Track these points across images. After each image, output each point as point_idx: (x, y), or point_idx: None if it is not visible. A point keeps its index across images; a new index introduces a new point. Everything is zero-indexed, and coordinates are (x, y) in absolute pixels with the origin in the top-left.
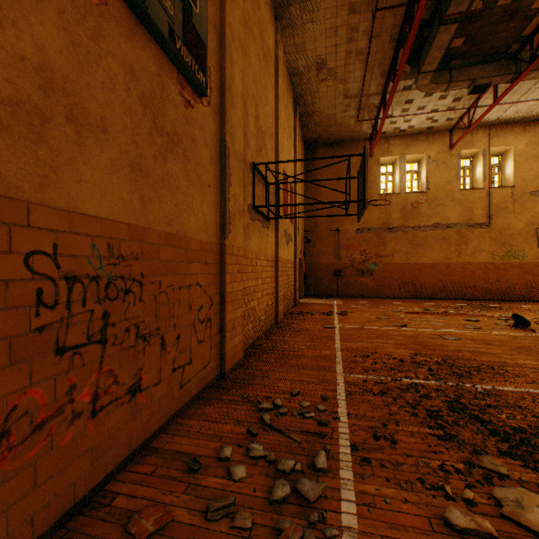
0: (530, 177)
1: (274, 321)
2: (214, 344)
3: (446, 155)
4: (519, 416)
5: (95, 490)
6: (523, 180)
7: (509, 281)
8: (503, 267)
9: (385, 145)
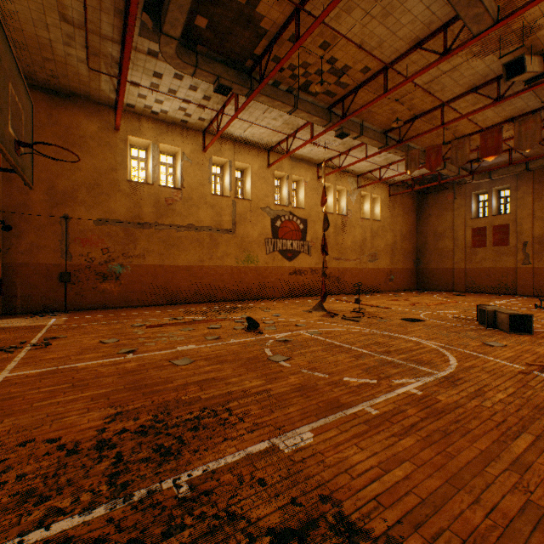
0: (262, 195)
1: None
2: None
3: (201, 156)
4: None
5: None
6: (258, 197)
7: (249, 283)
8: (244, 270)
9: (136, 123)
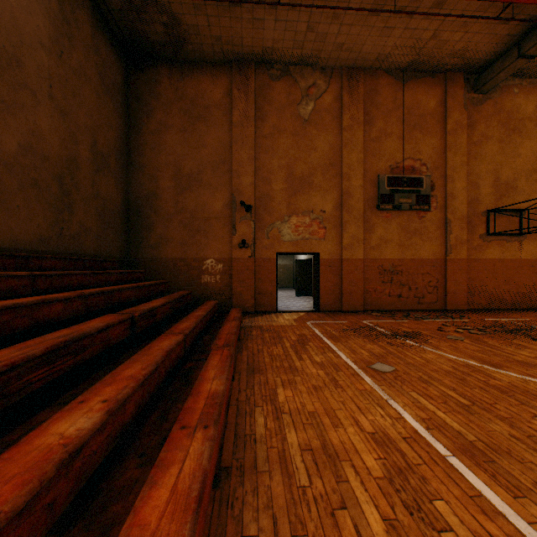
0: None
1: None
2: (439, 297)
3: None
4: None
5: (389, 310)
6: None
7: None
8: None
9: None
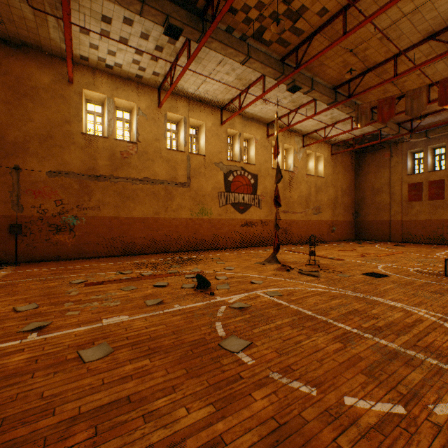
0: (216, 151)
1: None
2: None
3: (156, 112)
4: None
5: None
6: (211, 152)
7: (203, 234)
8: (199, 222)
9: (90, 76)
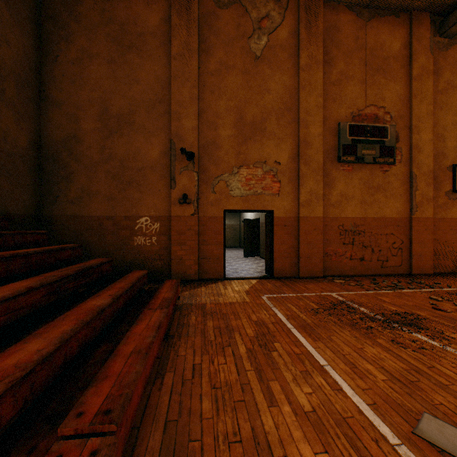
0: None
1: None
2: (404, 260)
3: None
4: None
5: (350, 276)
6: None
7: None
8: None
9: None
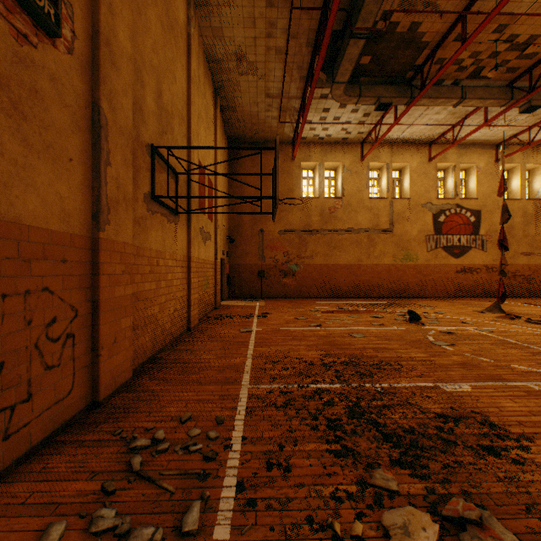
0: (422, 191)
1: (185, 327)
2: (81, 367)
3: (358, 165)
4: (410, 414)
5: None
6: (416, 193)
7: (407, 281)
8: (402, 268)
9: (306, 150)
